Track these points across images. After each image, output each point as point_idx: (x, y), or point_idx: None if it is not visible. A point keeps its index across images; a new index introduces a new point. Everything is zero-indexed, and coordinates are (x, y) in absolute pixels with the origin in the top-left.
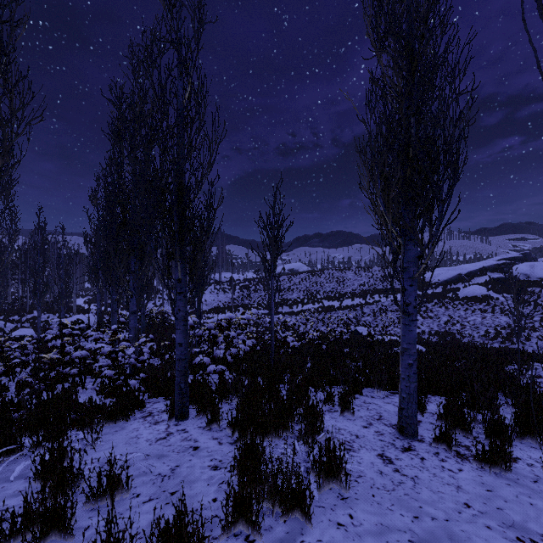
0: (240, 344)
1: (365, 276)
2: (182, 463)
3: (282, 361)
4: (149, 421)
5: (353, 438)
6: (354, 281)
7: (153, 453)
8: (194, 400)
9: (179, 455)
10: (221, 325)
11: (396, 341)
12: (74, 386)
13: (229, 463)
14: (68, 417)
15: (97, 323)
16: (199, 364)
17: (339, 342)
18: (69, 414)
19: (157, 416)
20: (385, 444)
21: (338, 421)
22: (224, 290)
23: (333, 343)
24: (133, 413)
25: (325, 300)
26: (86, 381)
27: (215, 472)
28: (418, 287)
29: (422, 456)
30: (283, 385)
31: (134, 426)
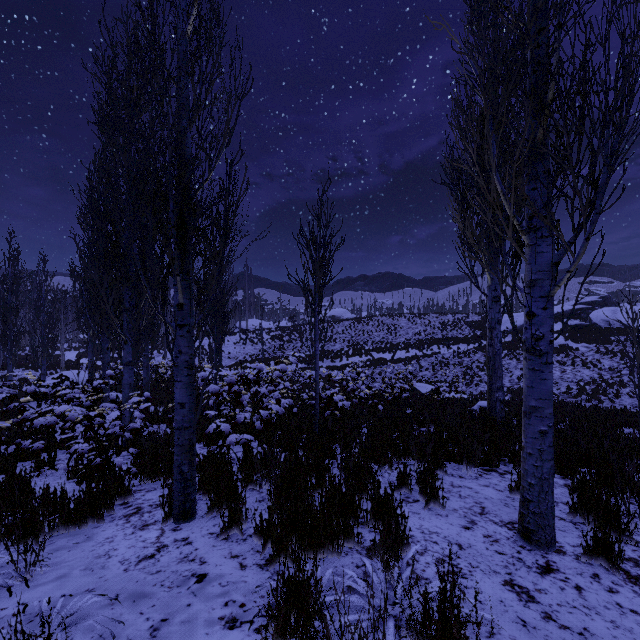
0: (273, 405)
1: (420, 323)
2: (174, 613)
3: (328, 426)
4: (134, 523)
5: (454, 549)
6: (408, 329)
7: (126, 590)
8: (206, 488)
9: (171, 593)
10: (245, 377)
11: (467, 400)
12: (39, 466)
13: (257, 611)
14: (1, 521)
15: (87, 380)
16: (218, 432)
17: (399, 401)
18: (2, 517)
19: (147, 513)
20: (508, 559)
21: (424, 518)
22: (252, 340)
23: (389, 402)
24: (111, 510)
25: (374, 352)
26: (61, 457)
27: (231, 633)
28: (484, 336)
29: (575, 582)
30: (333, 461)
31: (108, 533)
